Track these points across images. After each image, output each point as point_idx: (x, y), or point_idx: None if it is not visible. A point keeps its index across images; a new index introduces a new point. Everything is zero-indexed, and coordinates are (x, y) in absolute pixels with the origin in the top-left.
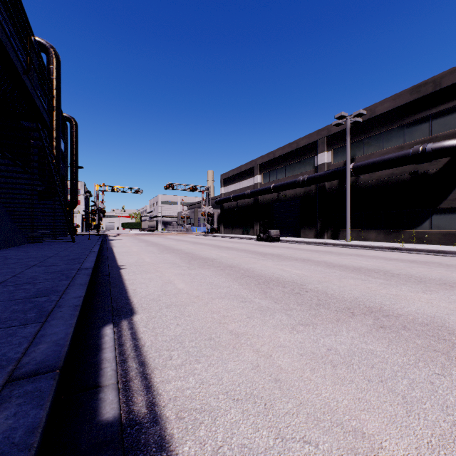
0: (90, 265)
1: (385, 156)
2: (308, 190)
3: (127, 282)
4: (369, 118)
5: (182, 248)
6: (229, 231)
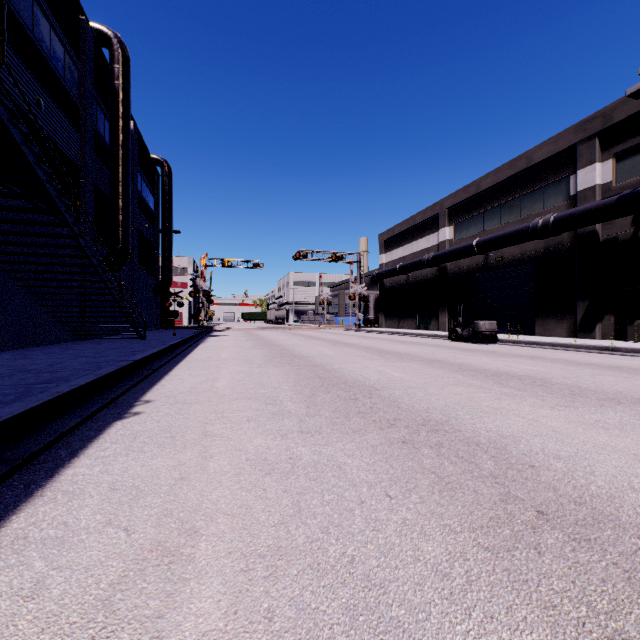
0: (1, 415)
1: None
2: (554, 244)
3: (17, 521)
4: None
5: (311, 353)
6: (393, 323)
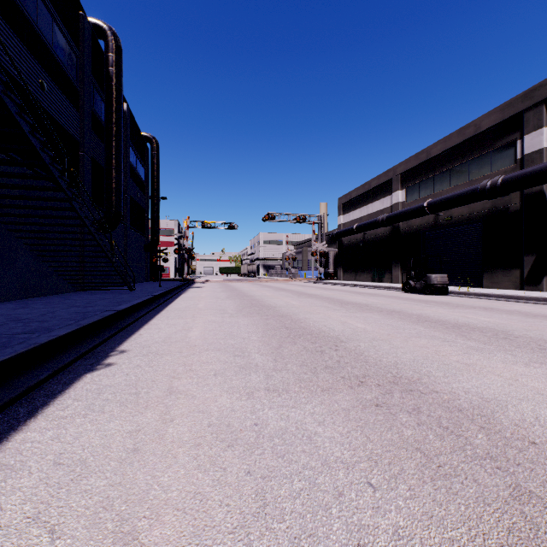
0: None
1: None
2: (501, 204)
3: None
4: None
5: (278, 303)
6: (350, 276)
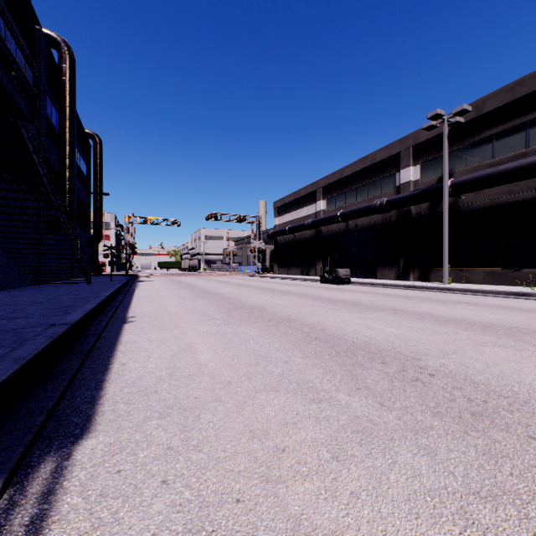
0: (75, 318)
1: (499, 166)
2: (388, 217)
3: (121, 348)
4: (474, 118)
5: (223, 292)
6: (284, 271)
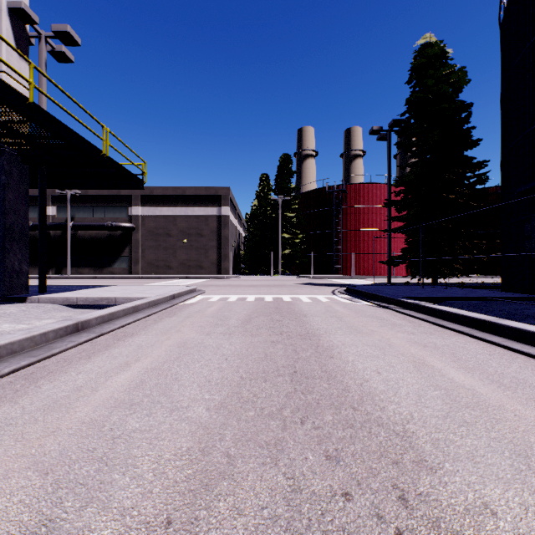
0: None
1: (93, 223)
2: (34, 234)
3: None
4: (85, 194)
5: None
6: None
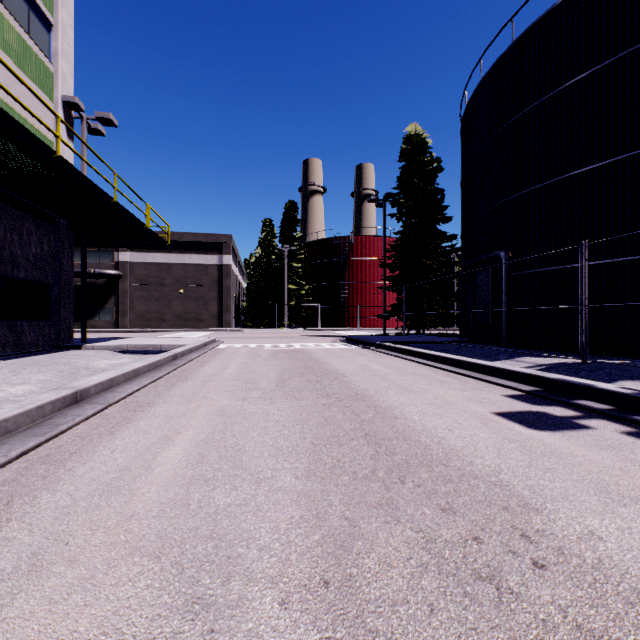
0: None
1: None
2: None
3: None
4: None
5: None
6: None
